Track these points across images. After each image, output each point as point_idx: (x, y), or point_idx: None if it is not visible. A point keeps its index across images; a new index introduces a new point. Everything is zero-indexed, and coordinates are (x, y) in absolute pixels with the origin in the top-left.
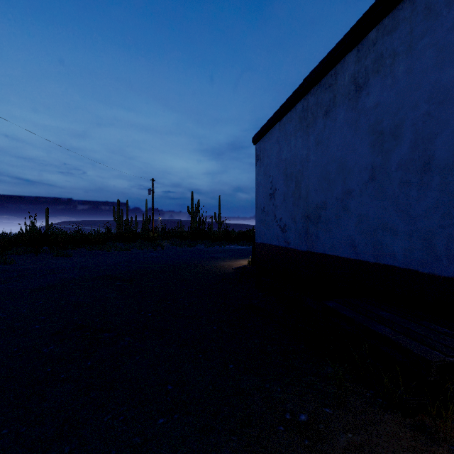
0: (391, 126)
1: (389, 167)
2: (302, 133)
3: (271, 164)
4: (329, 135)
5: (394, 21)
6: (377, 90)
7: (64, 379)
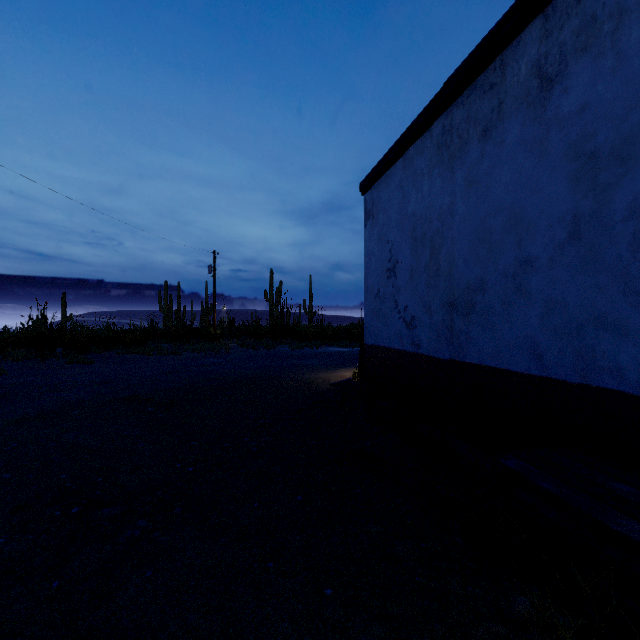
0: (613, 142)
1: (609, 214)
2: (442, 170)
3: (389, 222)
4: (490, 169)
5: None
6: (583, 81)
7: None
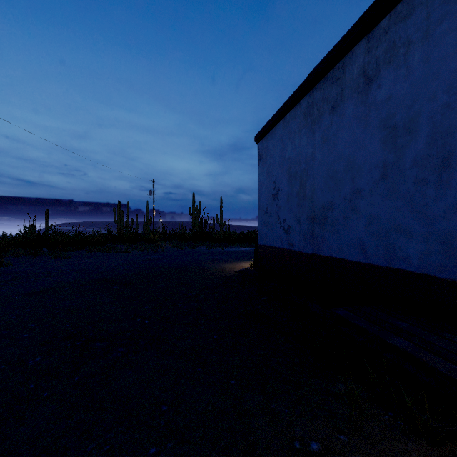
0: (405, 120)
1: (402, 164)
2: (307, 130)
3: (274, 163)
4: (336, 132)
5: (408, 7)
6: (389, 82)
7: (48, 397)
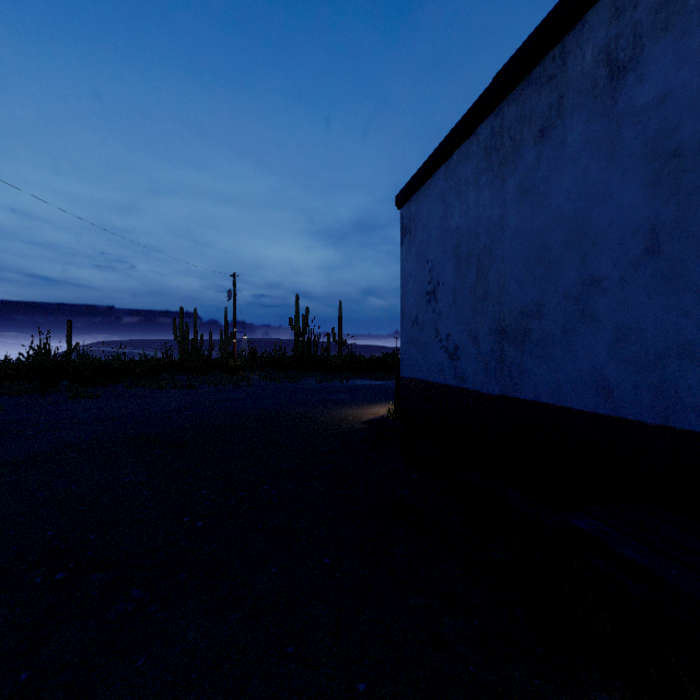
0: None
1: (696, 223)
2: (491, 178)
3: (429, 239)
4: (549, 175)
5: None
6: (663, 66)
7: None
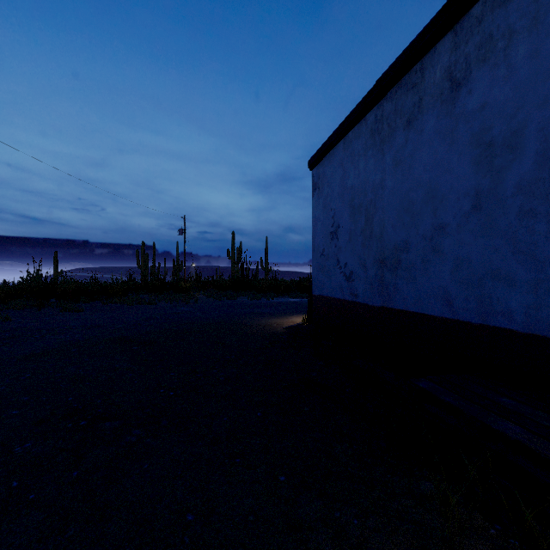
0: (505, 134)
1: (502, 191)
2: (375, 152)
3: (332, 193)
4: (413, 152)
5: None
6: (483, 85)
7: (34, 501)
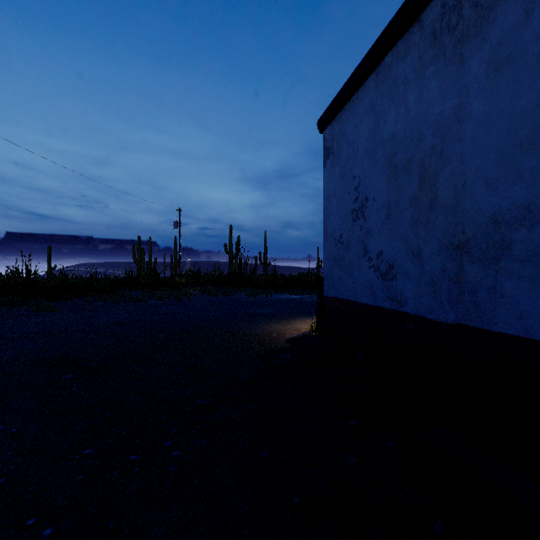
0: None
1: None
2: (441, 65)
3: (356, 155)
4: None
5: None
6: None
7: None
